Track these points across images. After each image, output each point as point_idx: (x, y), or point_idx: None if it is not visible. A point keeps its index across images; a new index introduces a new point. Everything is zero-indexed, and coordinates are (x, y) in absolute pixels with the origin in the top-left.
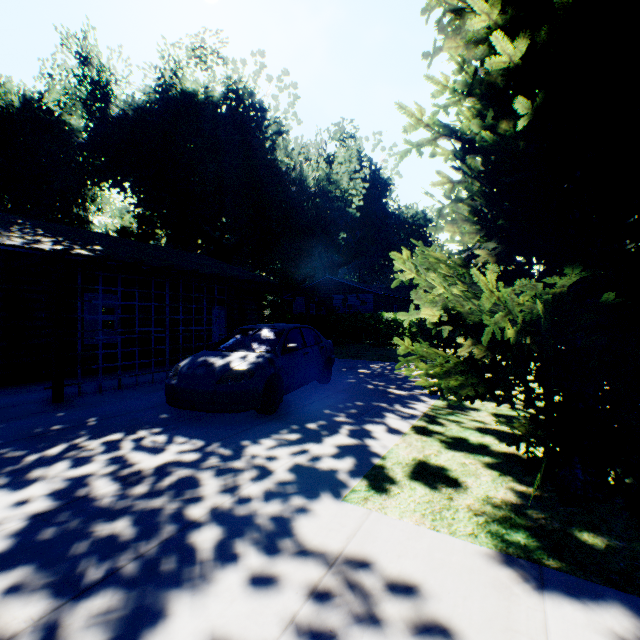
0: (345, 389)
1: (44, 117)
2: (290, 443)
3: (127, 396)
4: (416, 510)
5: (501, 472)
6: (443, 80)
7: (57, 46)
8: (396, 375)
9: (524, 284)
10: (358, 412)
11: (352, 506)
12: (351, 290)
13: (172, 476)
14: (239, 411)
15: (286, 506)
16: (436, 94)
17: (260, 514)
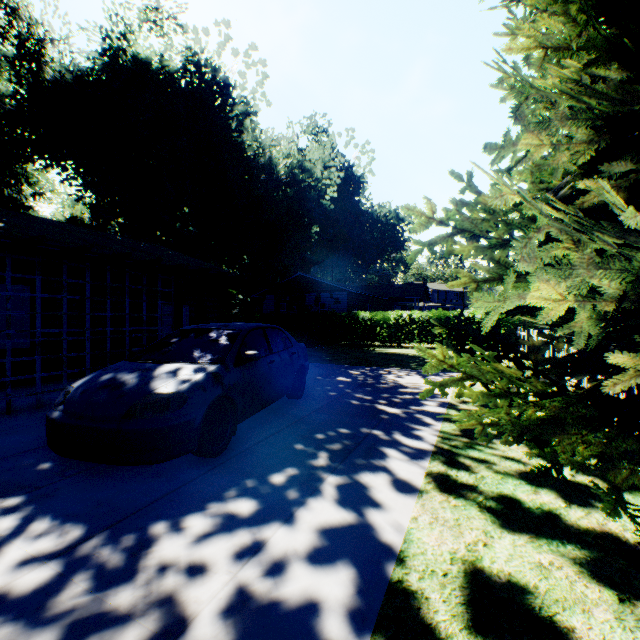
0: (323, 407)
1: None
2: (237, 525)
3: (11, 427)
4: None
5: (618, 590)
6: None
7: None
8: (382, 384)
9: None
10: (344, 447)
11: None
12: (324, 288)
13: None
14: (160, 461)
15: None
16: None
17: None
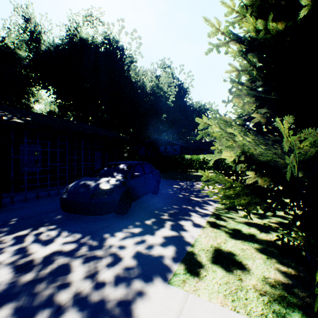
0: (167, 197)
1: (4, 50)
2: (134, 235)
3: (41, 203)
4: (219, 291)
5: (267, 255)
6: (232, 5)
7: (12, 12)
8: (194, 189)
9: (310, 132)
10: (175, 212)
11: (175, 289)
12: (168, 144)
13: (53, 264)
14: (104, 214)
15: (129, 290)
16: (227, 14)
17: (109, 299)
